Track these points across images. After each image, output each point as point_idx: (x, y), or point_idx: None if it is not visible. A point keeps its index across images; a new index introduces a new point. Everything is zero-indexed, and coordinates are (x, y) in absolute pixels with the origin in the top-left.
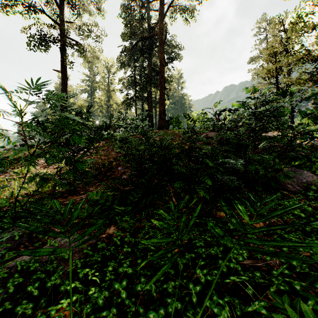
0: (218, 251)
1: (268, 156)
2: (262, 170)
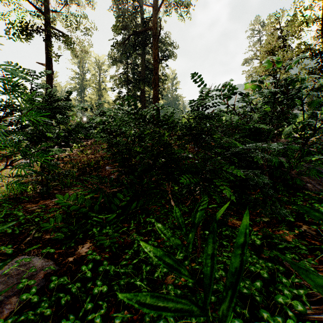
0: (253, 289)
1: (294, 146)
2: (286, 164)
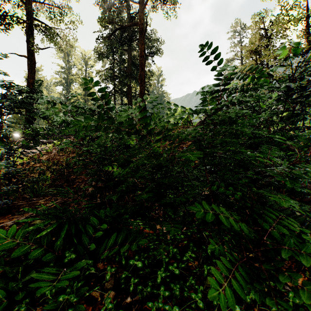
0: None
1: None
2: None
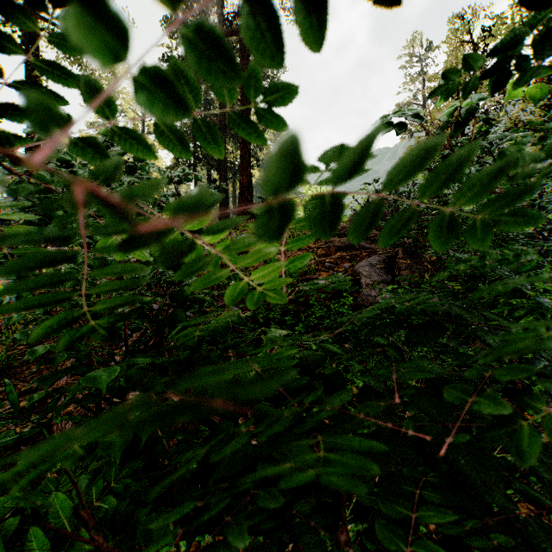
0: None
1: None
2: None
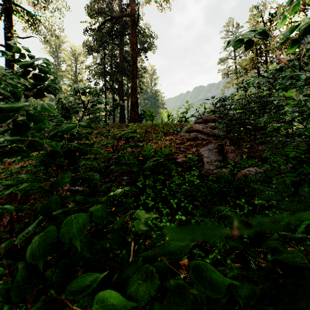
0: None
1: None
2: None
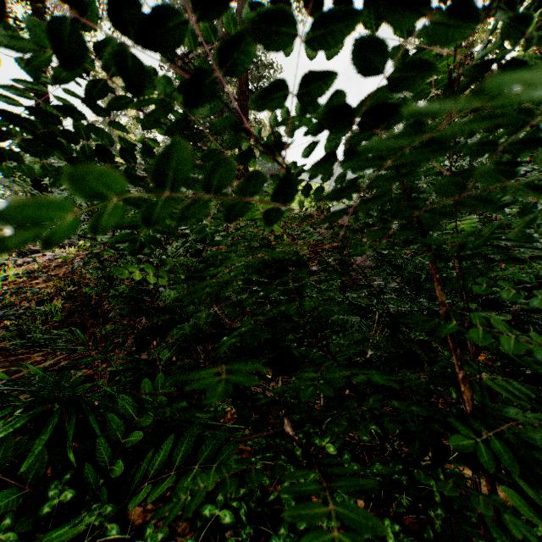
0: None
1: None
2: None
